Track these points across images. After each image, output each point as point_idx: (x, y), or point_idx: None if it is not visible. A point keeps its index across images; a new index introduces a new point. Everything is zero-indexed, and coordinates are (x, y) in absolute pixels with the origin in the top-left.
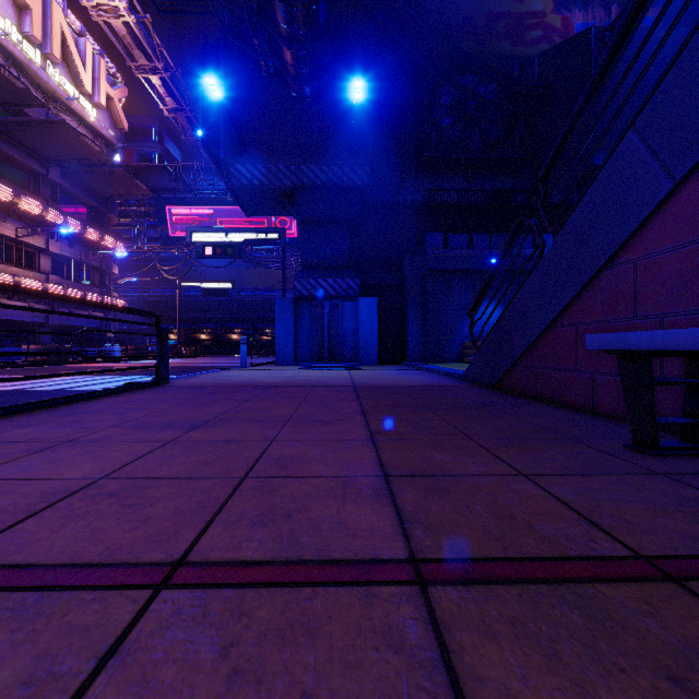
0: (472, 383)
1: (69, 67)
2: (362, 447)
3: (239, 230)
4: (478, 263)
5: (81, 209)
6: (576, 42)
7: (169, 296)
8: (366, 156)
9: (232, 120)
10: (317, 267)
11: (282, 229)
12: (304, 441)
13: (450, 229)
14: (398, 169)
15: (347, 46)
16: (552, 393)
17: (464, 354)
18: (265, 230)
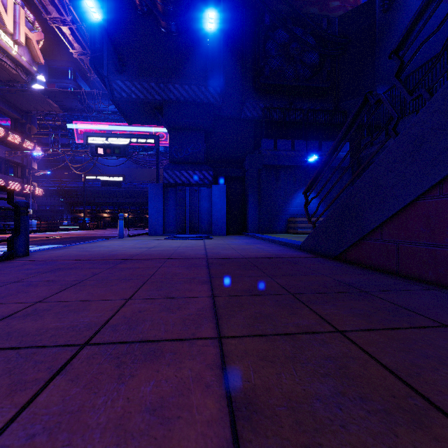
0: (311, 253)
1: None
2: None
3: (124, 136)
4: (298, 161)
5: (6, 119)
6: (365, 7)
7: (80, 187)
8: (217, 79)
9: (111, 43)
10: (181, 162)
11: (156, 136)
12: None
13: (278, 137)
14: (240, 92)
15: None
16: (422, 271)
17: (289, 227)
18: (144, 137)
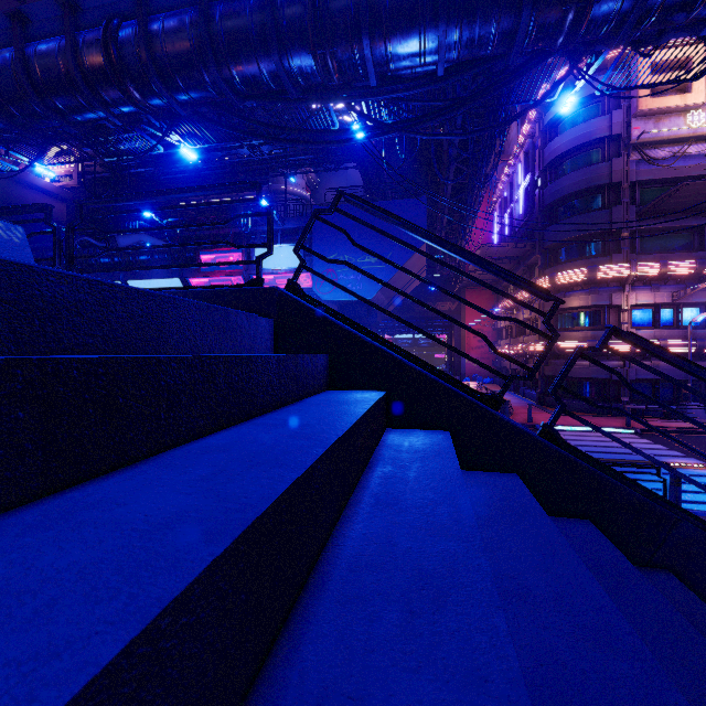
0: None
1: None
2: None
3: None
4: None
5: None
6: None
7: None
8: None
9: None
10: None
11: None
12: None
13: None
14: None
15: None
16: None
17: None
18: None
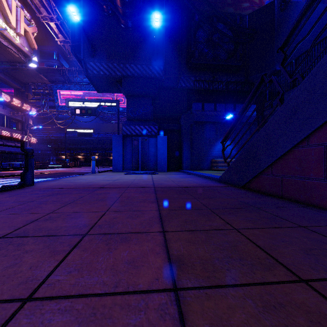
0: (226, 184)
1: (2, 12)
2: (161, 325)
3: (94, 101)
4: (219, 119)
5: (10, 89)
6: (267, 7)
7: (62, 136)
8: (161, 61)
9: (86, 36)
10: (135, 119)
11: (117, 101)
12: (73, 302)
13: (205, 101)
14: (177, 69)
15: (151, 1)
16: (297, 195)
17: (212, 166)
18: (108, 101)
